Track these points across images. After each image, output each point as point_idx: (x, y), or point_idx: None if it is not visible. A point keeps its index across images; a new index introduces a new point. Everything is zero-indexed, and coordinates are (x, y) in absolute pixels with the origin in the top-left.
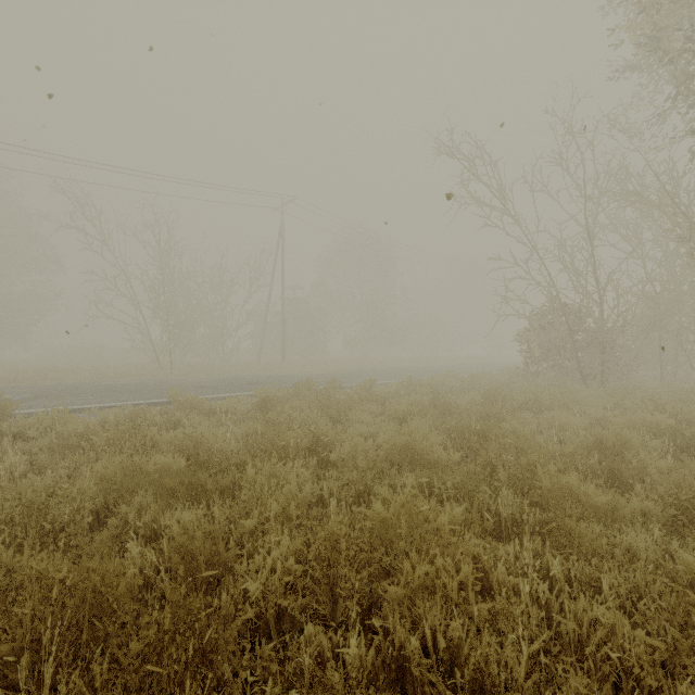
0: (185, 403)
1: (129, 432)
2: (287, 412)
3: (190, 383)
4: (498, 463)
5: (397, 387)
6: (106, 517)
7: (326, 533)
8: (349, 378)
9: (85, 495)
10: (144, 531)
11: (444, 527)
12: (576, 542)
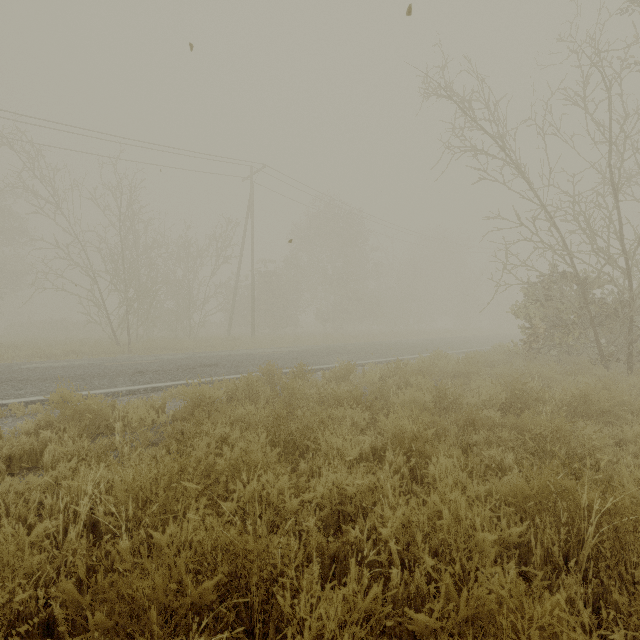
0: (69, 412)
1: None
2: (219, 433)
3: (131, 366)
4: None
5: (381, 372)
6: None
7: None
8: (320, 357)
9: None
10: None
11: None
12: None
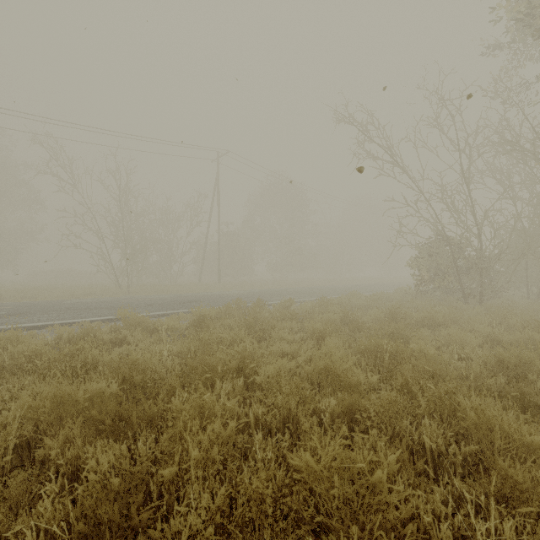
0: (131, 321)
1: (73, 353)
2: (218, 330)
3: (141, 301)
4: (418, 389)
5: (312, 305)
6: (39, 443)
7: (250, 493)
8: (271, 296)
9: (4, 432)
10: (66, 469)
11: (382, 484)
12: (524, 498)
